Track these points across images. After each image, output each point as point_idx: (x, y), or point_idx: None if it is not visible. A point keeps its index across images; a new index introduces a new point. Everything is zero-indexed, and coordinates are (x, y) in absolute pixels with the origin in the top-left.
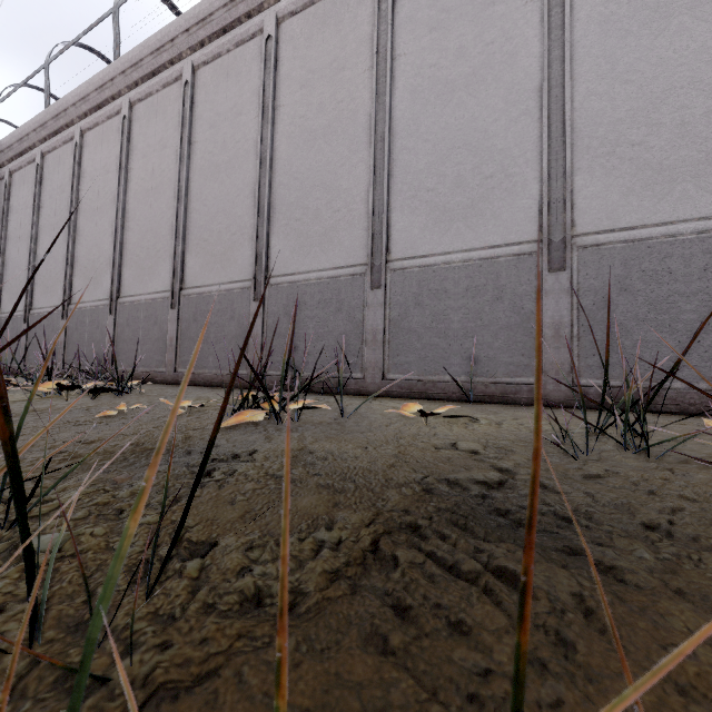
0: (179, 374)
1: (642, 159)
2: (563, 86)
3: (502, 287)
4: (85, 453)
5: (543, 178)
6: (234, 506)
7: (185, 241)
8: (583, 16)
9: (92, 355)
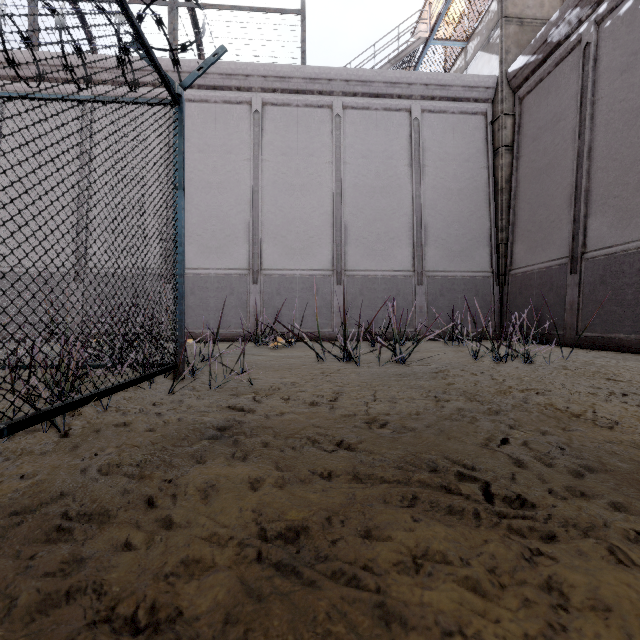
0: None
1: (285, 243)
2: (259, 204)
3: (233, 288)
4: None
5: (250, 243)
6: None
7: None
8: (266, 176)
9: None
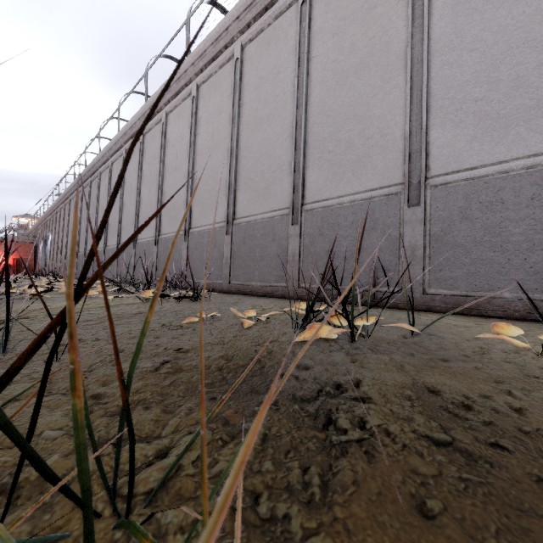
0: (232, 285)
1: None
2: None
3: None
4: (184, 366)
5: None
6: (436, 528)
7: (236, 182)
8: None
9: (173, 270)
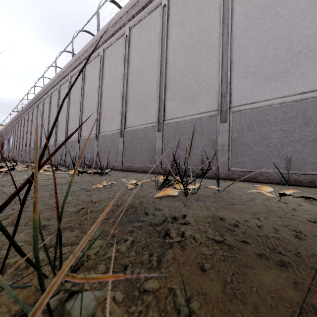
0: (124, 166)
1: None
2: None
3: (309, 117)
4: (93, 210)
5: None
6: (206, 274)
7: (126, 107)
8: None
9: (89, 158)
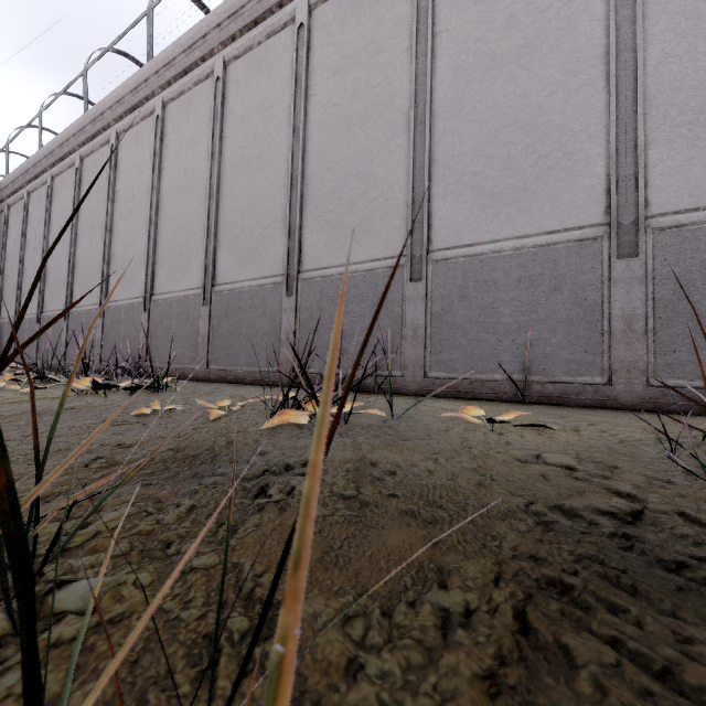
0: (211, 371)
1: None
2: (633, 49)
3: (560, 277)
4: (122, 460)
5: (610, 154)
6: None
7: (216, 238)
8: None
9: (127, 352)
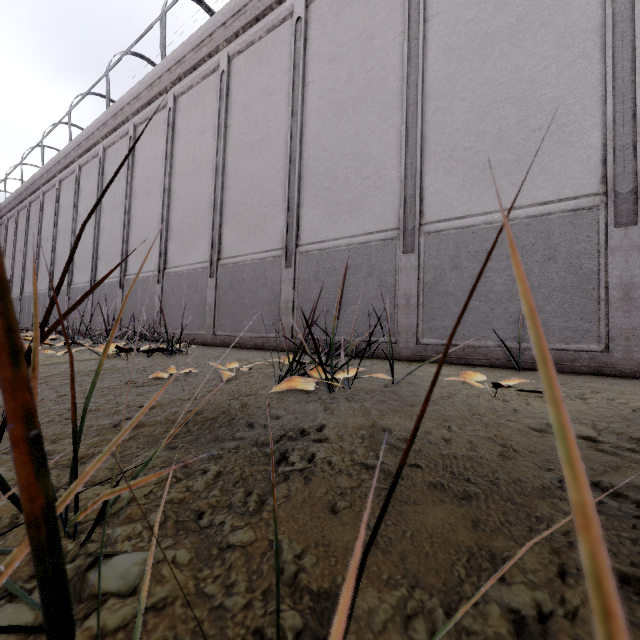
0: (217, 336)
1: None
2: (631, 19)
3: (554, 246)
4: (147, 421)
5: (606, 124)
6: (338, 518)
7: (222, 216)
8: None
9: (144, 319)
